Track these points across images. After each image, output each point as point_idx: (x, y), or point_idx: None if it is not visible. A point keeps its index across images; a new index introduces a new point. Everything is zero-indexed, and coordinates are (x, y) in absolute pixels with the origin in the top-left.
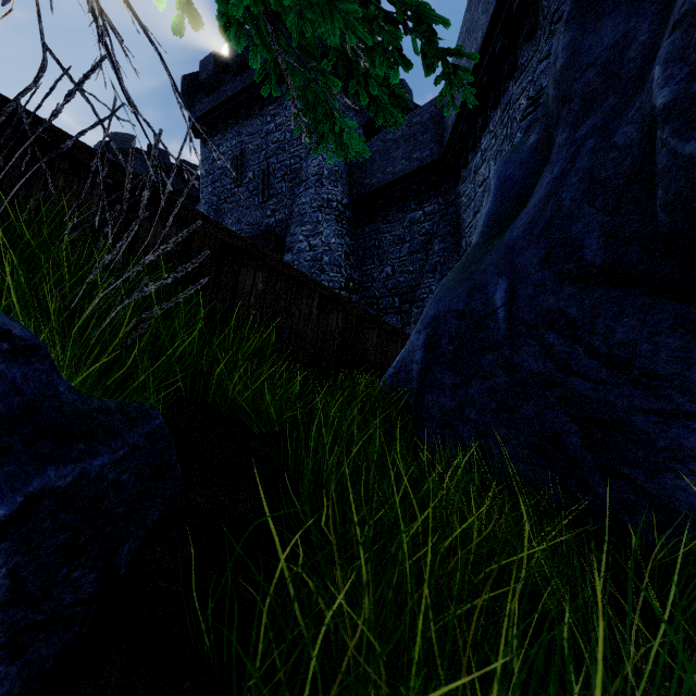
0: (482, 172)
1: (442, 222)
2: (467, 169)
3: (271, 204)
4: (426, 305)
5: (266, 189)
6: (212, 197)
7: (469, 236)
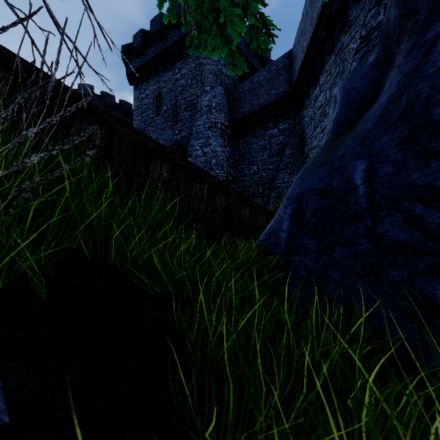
0: (320, 99)
1: (291, 135)
2: (308, 98)
3: (178, 127)
4: (281, 191)
5: (175, 117)
6: (141, 123)
7: (310, 144)
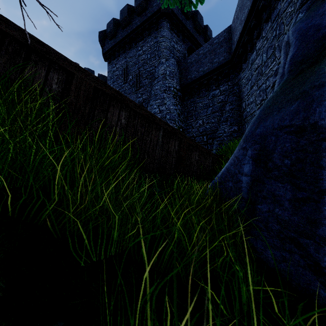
0: (256, 62)
1: (230, 94)
2: (246, 63)
3: (140, 91)
4: (222, 139)
5: (138, 84)
6: None
7: (247, 100)
